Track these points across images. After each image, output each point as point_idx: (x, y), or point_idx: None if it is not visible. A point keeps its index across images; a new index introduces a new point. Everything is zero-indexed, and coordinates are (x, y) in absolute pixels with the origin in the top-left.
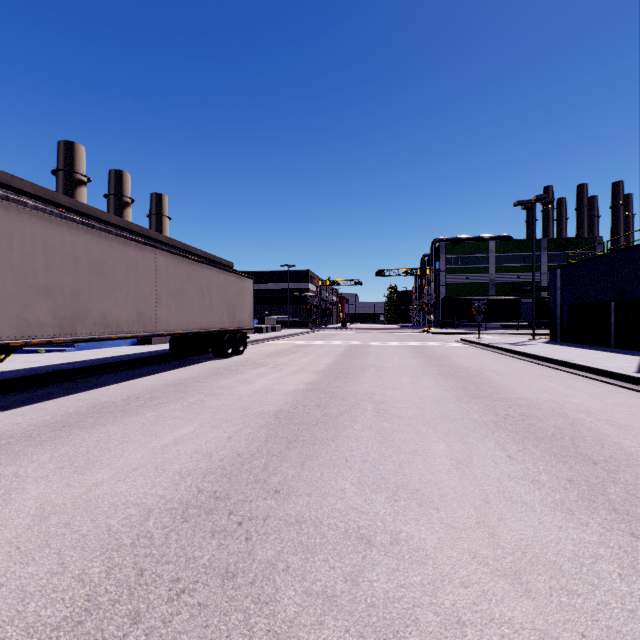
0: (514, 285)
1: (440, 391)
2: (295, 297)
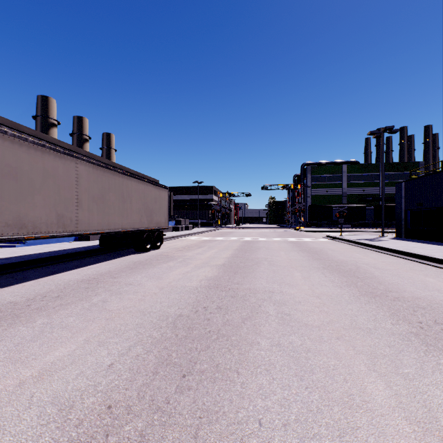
0: (360, 196)
1: (334, 288)
2: (203, 205)
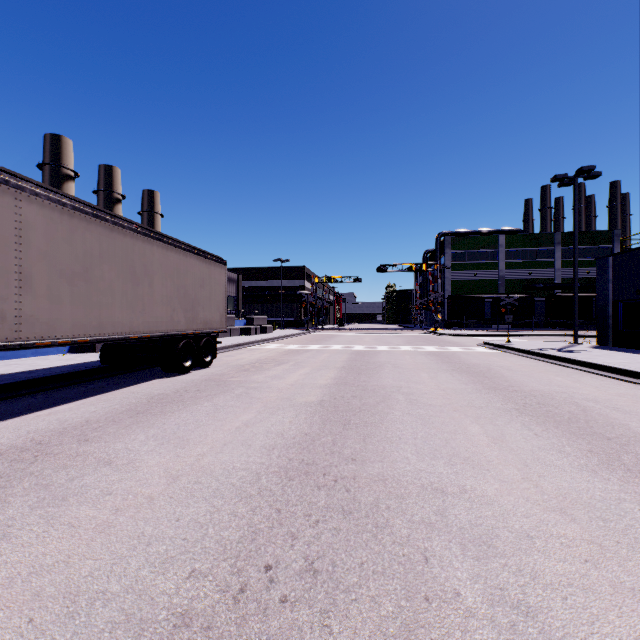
0: (525, 282)
1: (581, 476)
2: (289, 295)
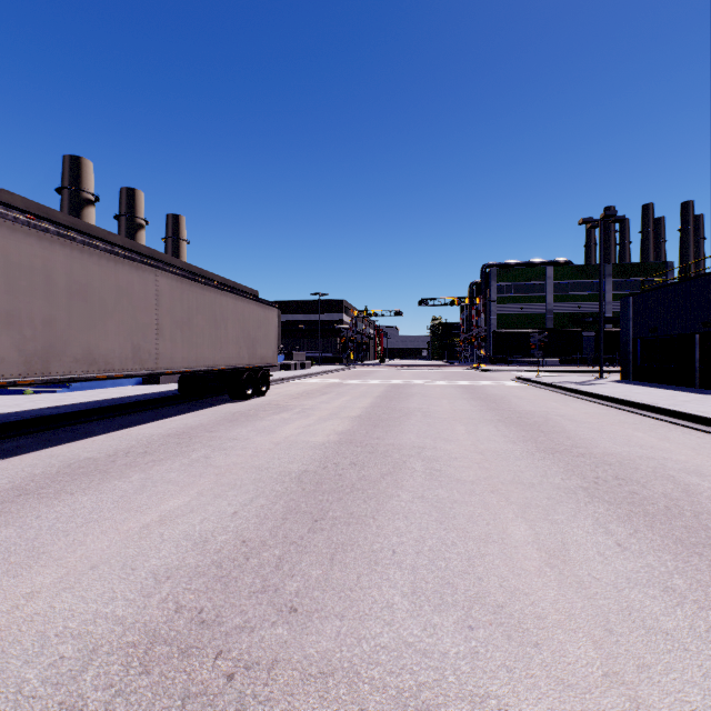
0: (574, 316)
1: (505, 444)
2: (327, 330)
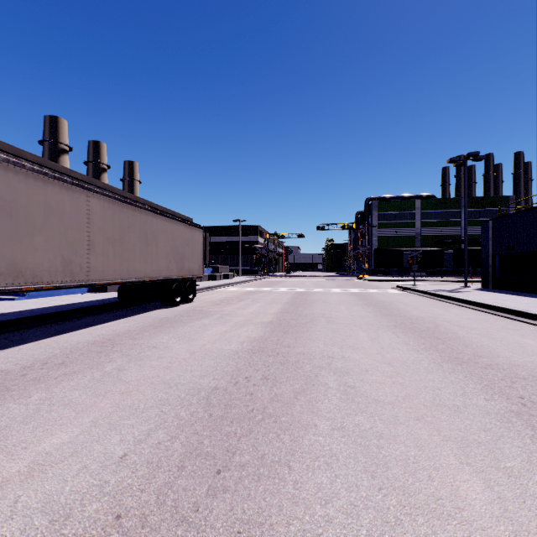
0: (437, 238)
1: (409, 352)
2: (246, 248)
